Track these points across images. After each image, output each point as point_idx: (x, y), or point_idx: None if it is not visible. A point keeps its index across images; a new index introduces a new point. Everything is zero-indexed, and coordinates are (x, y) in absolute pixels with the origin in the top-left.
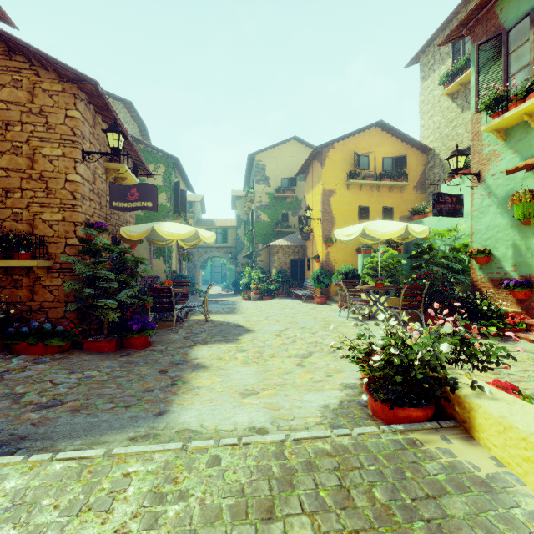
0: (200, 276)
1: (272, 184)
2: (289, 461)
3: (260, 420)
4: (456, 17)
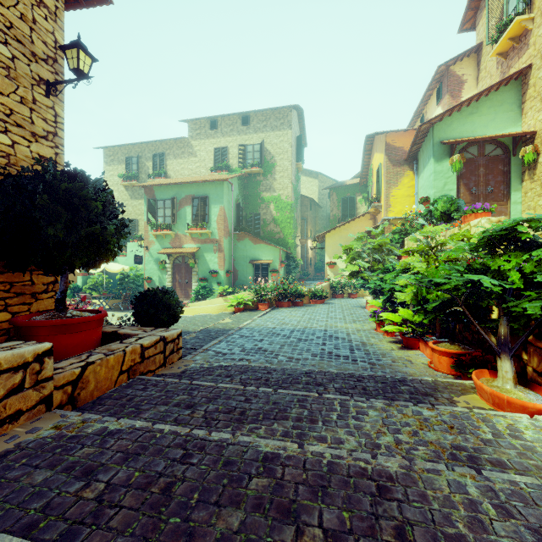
0: None
1: None
2: None
3: None
4: (128, 145)
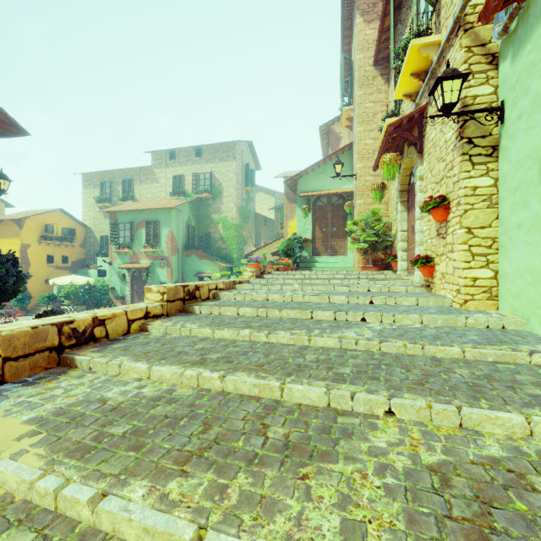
0: None
1: None
2: None
3: None
4: (102, 172)
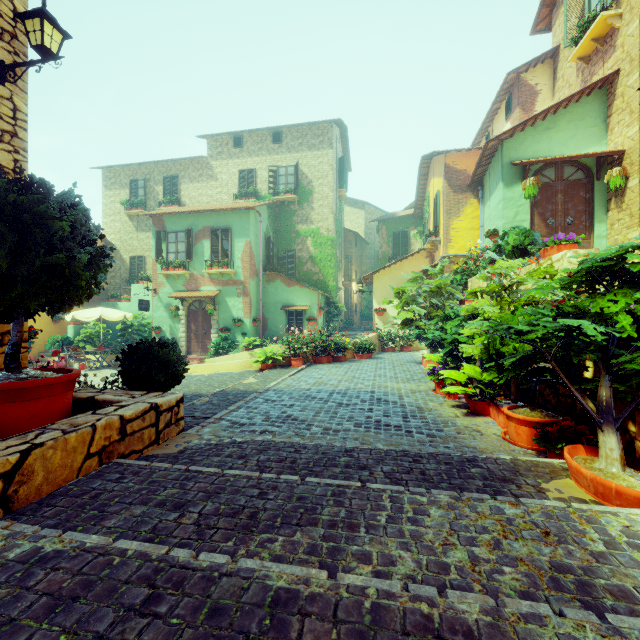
0: None
1: None
2: None
3: None
4: (133, 165)
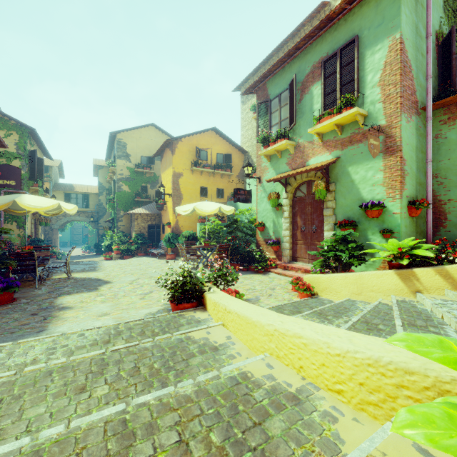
0: (58, 239)
1: (133, 160)
2: (120, 329)
3: (109, 322)
4: (260, 70)
